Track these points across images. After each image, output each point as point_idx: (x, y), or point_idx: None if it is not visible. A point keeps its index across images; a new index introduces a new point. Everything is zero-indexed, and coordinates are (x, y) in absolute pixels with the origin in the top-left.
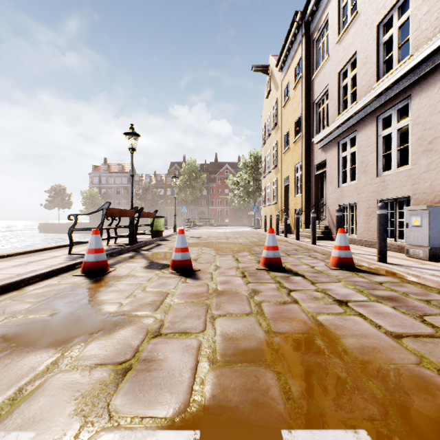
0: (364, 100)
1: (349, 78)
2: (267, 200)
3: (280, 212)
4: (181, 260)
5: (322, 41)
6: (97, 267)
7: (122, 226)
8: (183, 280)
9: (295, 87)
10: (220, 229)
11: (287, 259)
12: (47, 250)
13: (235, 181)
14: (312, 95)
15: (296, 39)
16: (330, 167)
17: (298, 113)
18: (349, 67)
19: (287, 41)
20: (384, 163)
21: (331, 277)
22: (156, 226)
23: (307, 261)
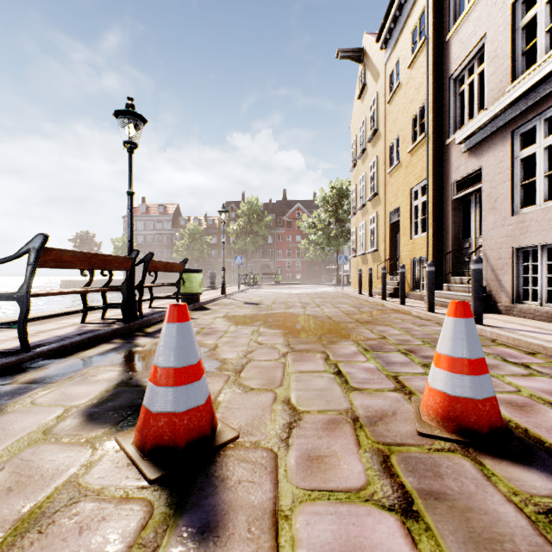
0: None
1: (541, 4)
2: (360, 247)
3: (382, 264)
4: (168, 412)
5: None
6: None
7: (108, 287)
8: None
9: (413, 63)
10: (290, 289)
11: None
12: None
13: (310, 223)
14: (446, 66)
15: None
16: (490, 181)
17: (417, 103)
18: None
19: None
20: None
21: None
22: (188, 286)
23: (528, 384)
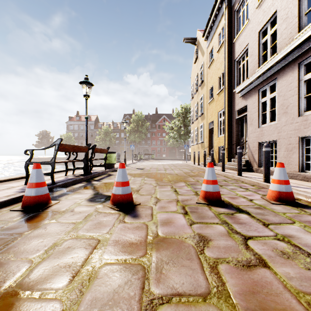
0: (286, 50)
1: (269, 35)
2: (195, 140)
3: (205, 149)
4: (121, 194)
5: (242, 10)
6: (37, 201)
7: (77, 160)
8: (120, 219)
9: (219, 50)
10: (159, 162)
11: (221, 190)
12: (11, 180)
13: (170, 127)
14: (233, 55)
15: (220, 12)
16: (250, 111)
17: (221, 71)
18: (269, 26)
19: (212, 15)
20: (306, 104)
21: (279, 215)
22: (109, 160)
23: (242, 193)
